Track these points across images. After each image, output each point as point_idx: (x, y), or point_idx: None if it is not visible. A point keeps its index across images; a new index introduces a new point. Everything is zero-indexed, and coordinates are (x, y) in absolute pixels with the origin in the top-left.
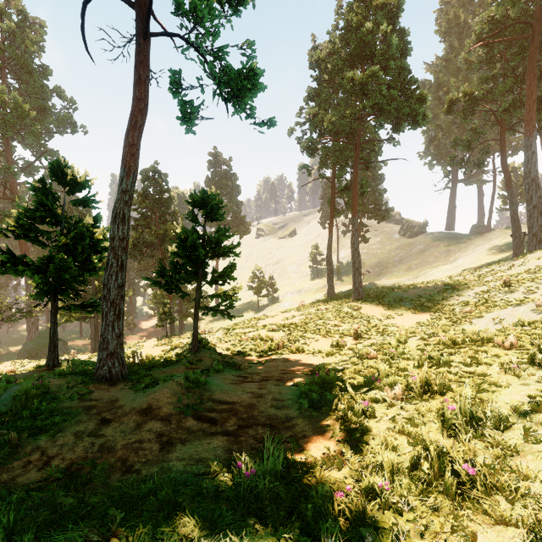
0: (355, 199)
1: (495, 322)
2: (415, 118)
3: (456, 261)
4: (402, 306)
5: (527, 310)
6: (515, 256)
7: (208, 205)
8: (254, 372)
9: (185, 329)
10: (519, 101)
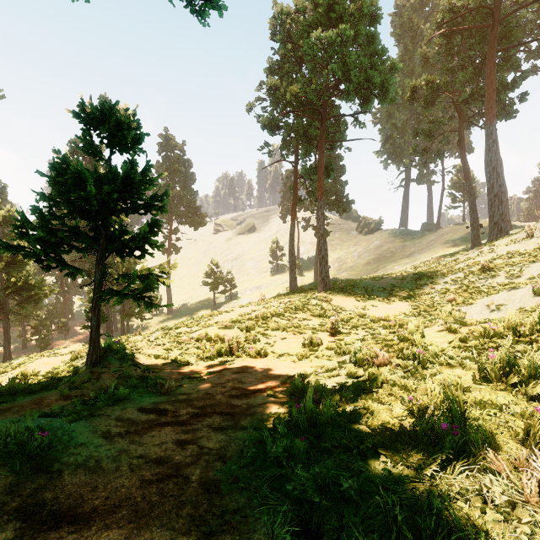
0: (321, 180)
1: (491, 309)
2: (386, 91)
3: (412, 255)
4: (375, 296)
5: (528, 293)
6: (473, 247)
7: (112, 121)
8: (184, 397)
9: (130, 330)
10: (476, 93)
